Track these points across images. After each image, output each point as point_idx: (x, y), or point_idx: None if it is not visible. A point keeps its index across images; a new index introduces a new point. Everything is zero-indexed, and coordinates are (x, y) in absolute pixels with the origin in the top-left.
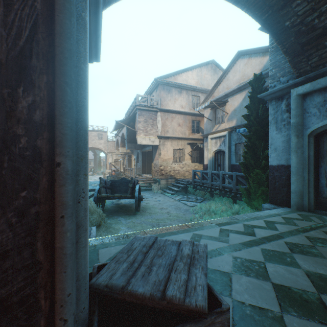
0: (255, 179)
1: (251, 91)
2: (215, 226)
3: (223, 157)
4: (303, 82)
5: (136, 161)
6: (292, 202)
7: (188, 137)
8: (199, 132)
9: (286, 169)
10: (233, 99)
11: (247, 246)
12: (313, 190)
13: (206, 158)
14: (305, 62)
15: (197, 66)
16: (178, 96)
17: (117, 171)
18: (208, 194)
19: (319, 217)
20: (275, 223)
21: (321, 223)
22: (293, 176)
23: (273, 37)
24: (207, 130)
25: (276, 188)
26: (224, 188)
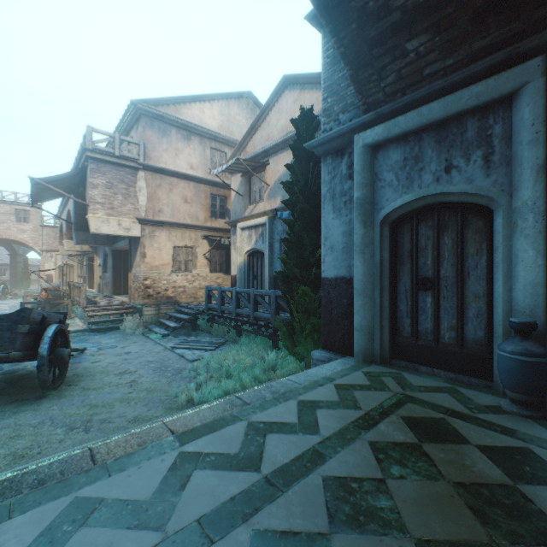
0: (301, 304)
1: (297, 140)
2: (171, 444)
3: (261, 262)
4: (374, 123)
5: (103, 268)
6: (356, 347)
7: (203, 225)
8: (224, 217)
9: (349, 286)
10: (277, 160)
11: (217, 532)
12: (389, 324)
13: (235, 264)
14: (376, 83)
15: (222, 97)
16: (183, 145)
17: (56, 291)
18: (234, 332)
19: (396, 377)
20: (318, 406)
21: (400, 391)
22: (358, 297)
23: (322, 14)
24: (237, 212)
25: (334, 320)
26: (257, 320)
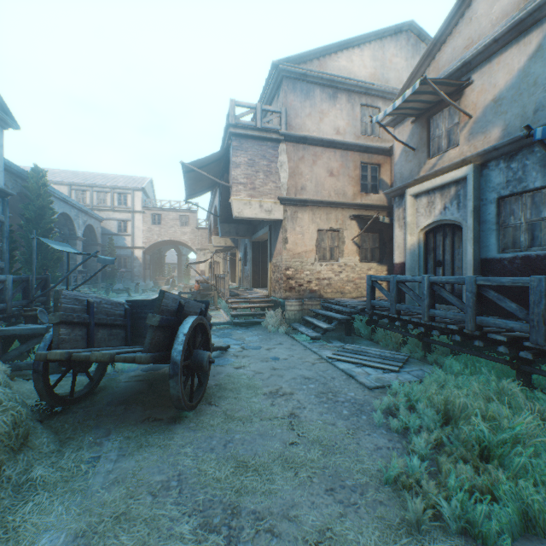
0: None
1: None
2: None
3: (452, 240)
4: None
5: (243, 262)
6: None
7: (352, 202)
8: (377, 191)
9: None
10: (489, 69)
11: None
12: None
13: (400, 248)
14: None
15: (375, 37)
16: (327, 106)
17: (205, 283)
18: (414, 343)
19: None
20: None
21: None
22: None
23: None
24: (403, 176)
25: None
26: (480, 330)
